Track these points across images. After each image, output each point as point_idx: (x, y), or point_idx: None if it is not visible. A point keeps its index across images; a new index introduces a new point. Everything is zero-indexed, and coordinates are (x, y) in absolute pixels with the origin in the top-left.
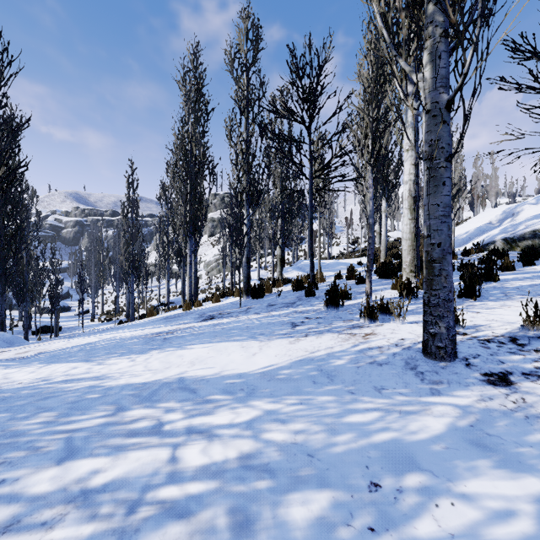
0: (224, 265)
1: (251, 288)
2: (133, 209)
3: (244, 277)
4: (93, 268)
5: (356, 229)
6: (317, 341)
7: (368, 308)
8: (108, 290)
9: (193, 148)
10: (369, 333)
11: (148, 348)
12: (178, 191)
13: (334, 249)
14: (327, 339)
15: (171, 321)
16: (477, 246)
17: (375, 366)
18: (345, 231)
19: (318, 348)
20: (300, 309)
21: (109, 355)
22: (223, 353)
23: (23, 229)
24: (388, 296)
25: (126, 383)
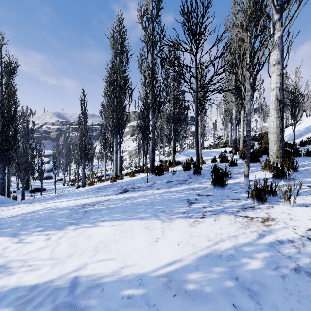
0: (139, 152)
1: (155, 168)
2: (84, 119)
3: (150, 160)
4: (64, 154)
5: (218, 130)
6: (216, 225)
7: (255, 190)
8: (74, 167)
9: (118, 78)
10: (267, 218)
11: (68, 223)
12: (108, 105)
13: (205, 143)
14: (226, 223)
15: (99, 192)
16: (310, 139)
17: (306, 278)
18: (211, 132)
19: (221, 237)
20: (192, 186)
21: (35, 229)
22: (127, 236)
23: (16, 131)
24: (261, 177)
25: (14, 285)
